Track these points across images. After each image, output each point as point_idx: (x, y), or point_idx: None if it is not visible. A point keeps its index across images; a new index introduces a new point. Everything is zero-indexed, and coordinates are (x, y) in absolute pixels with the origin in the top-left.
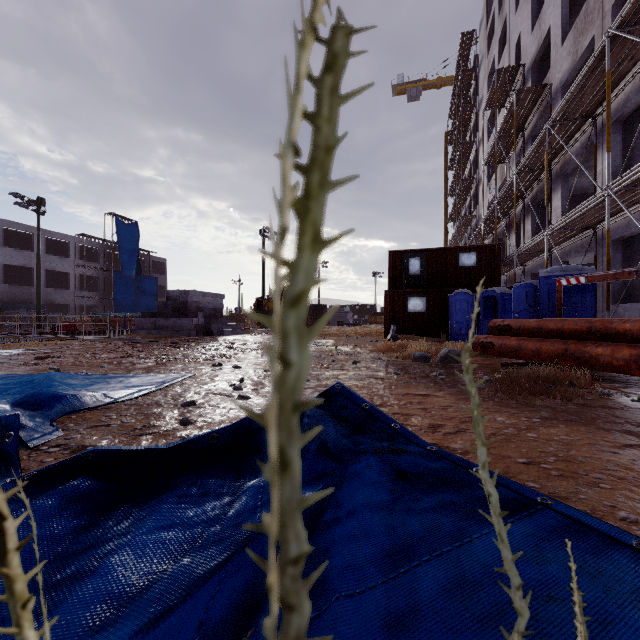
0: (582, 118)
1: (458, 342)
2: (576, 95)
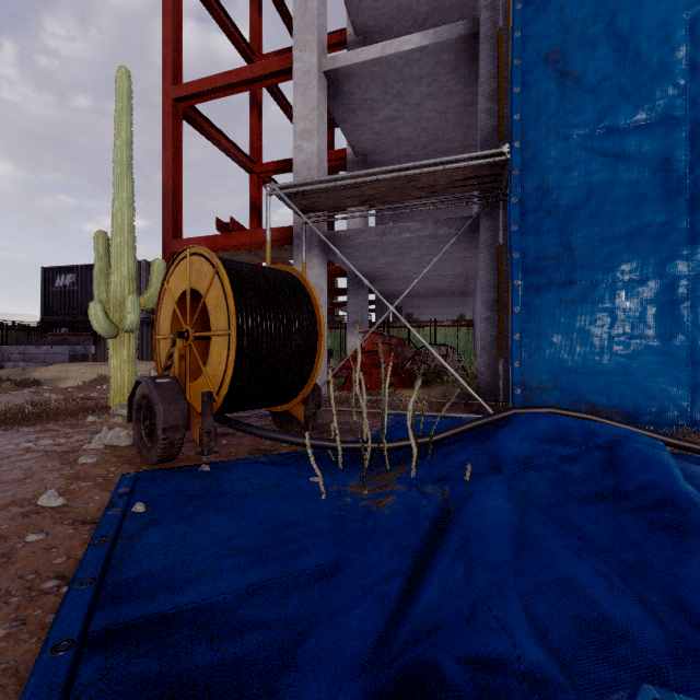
0: None
1: None
2: None
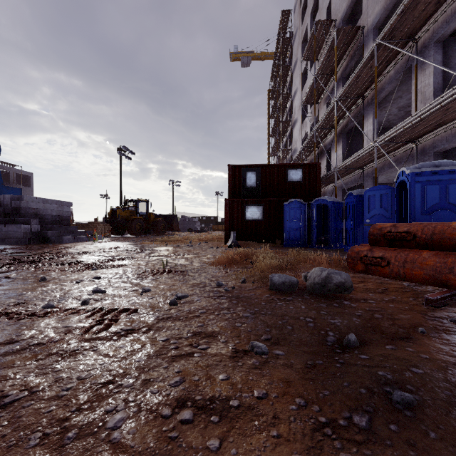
0: (406, 38)
1: (302, 250)
2: (412, 3)
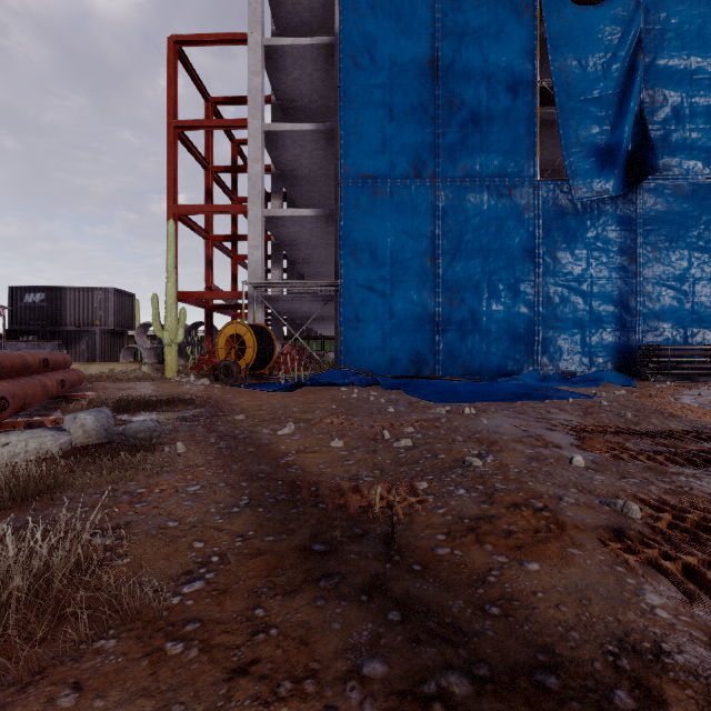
0: None
1: None
2: None
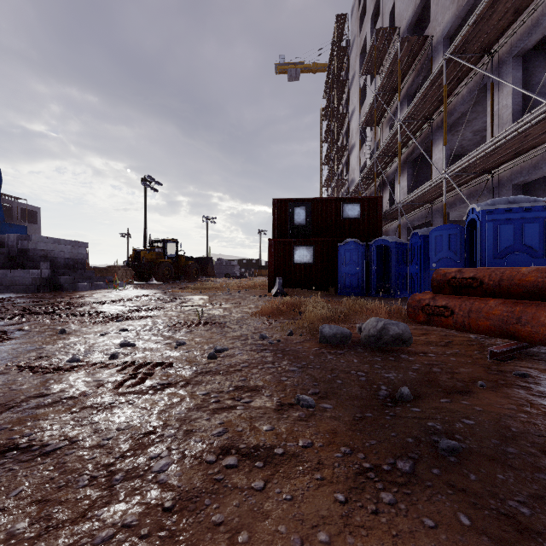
0: (480, 52)
1: (358, 298)
2: (486, 13)
